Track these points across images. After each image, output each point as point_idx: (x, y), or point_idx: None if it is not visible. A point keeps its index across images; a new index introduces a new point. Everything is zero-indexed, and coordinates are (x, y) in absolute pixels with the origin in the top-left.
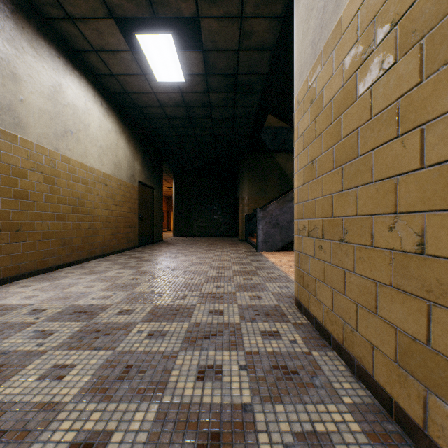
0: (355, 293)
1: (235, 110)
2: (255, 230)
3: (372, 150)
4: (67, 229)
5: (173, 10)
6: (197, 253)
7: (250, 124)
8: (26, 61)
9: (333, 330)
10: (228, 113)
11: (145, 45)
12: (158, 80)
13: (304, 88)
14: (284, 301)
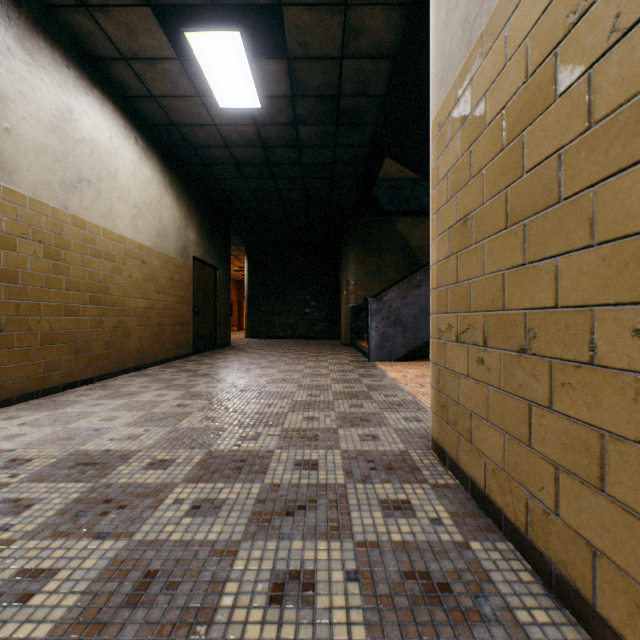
0: (552, 446)
1: (336, 152)
2: (365, 329)
3: (591, 187)
4: (81, 329)
5: None
6: (279, 363)
7: (358, 174)
8: (15, 70)
9: (506, 503)
10: (326, 157)
11: (199, 50)
12: (221, 105)
13: (449, 100)
14: (415, 444)
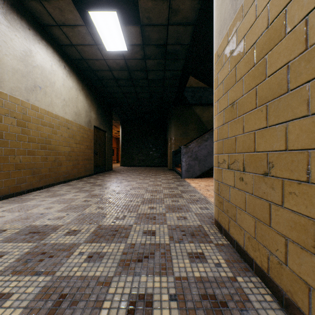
0: (283, 227)
1: (165, 73)
2: (179, 162)
3: (307, 82)
4: (36, 162)
5: None
6: (136, 179)
7: (176, 84)
8: (1, 30)
9: (256, 256)
10: (160, 75)
11: (96, 21)
12: (107, 49)
13: (223, 42)
14: (205, 221)
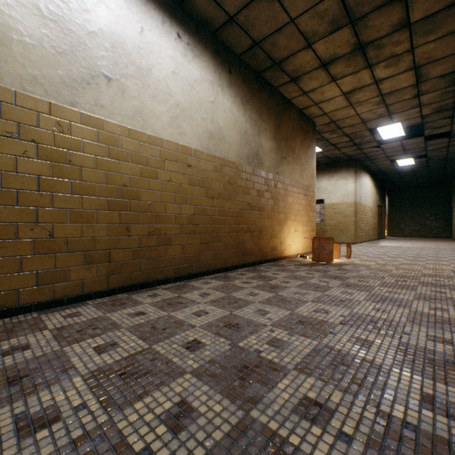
0: None
1: (446, 164)
2: None
3: None
4: (365, 229)
5: (415, 155)
6: (418, 242)
7: None
8: (362, 181)
9: None
10: (440, 166)
11: (398, 161)
12: (399, 166)
13: None
14: None
